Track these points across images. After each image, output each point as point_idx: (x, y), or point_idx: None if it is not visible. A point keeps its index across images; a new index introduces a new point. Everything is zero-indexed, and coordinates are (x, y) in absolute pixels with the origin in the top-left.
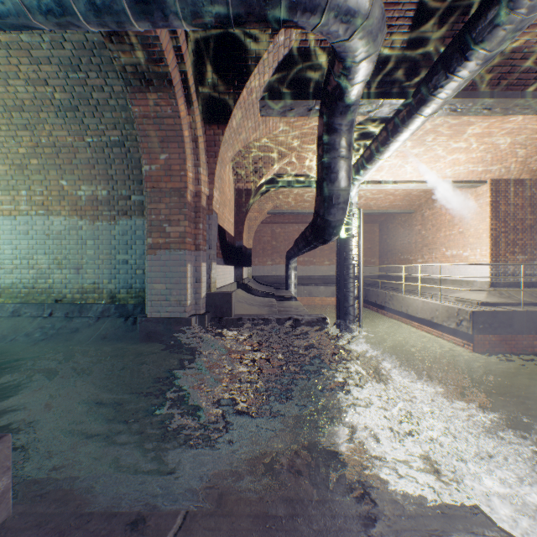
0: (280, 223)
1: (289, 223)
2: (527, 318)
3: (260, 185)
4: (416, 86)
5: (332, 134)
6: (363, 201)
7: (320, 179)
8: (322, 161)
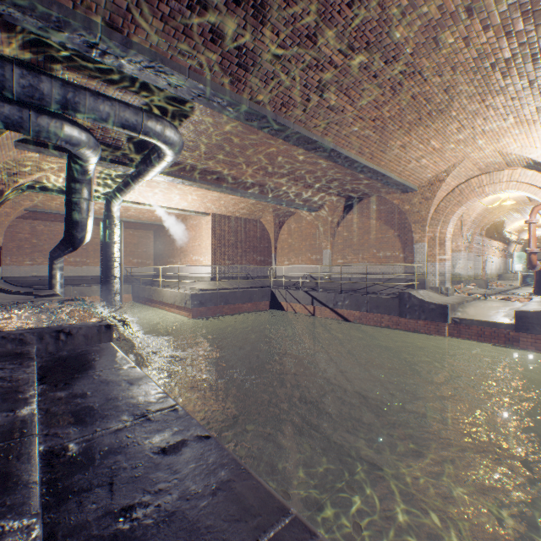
0: (45, 220)
1: (57, 221)
2: (220, 296)
3: (15, 188)
4: (138, 163)
5: (77, 184)
6: (133, 213)
7: (69, 209)
8: (70, 198)
